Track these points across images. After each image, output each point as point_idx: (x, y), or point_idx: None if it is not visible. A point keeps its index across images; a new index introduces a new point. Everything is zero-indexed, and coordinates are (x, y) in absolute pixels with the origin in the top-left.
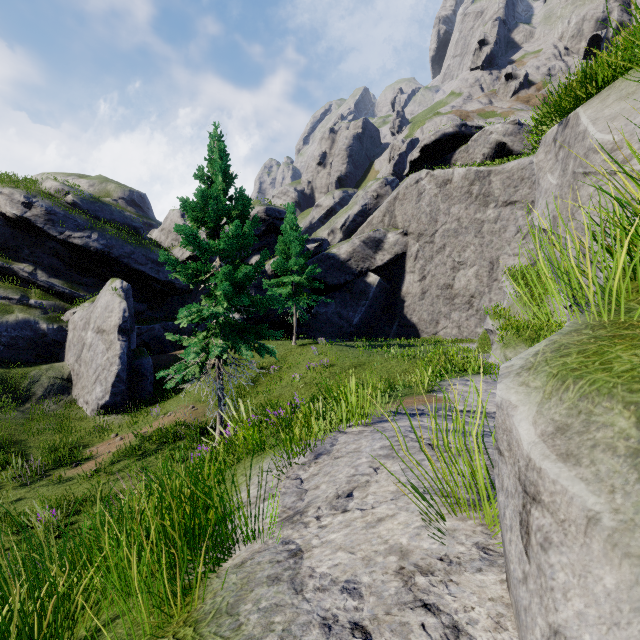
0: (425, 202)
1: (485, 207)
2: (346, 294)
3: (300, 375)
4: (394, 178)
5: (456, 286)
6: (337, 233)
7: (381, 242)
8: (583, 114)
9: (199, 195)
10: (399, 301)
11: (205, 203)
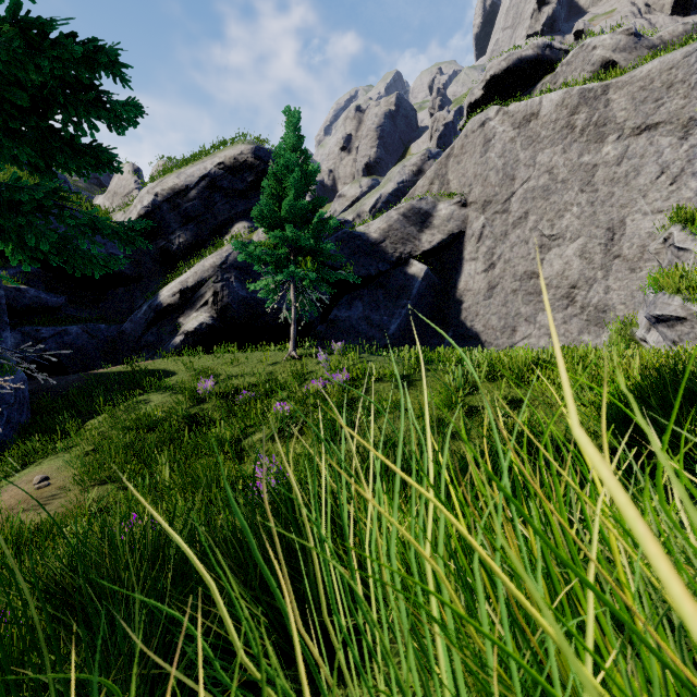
0: (495, 152)
1: (599, 143)
2: (378, 291)
3: (289, 407)
4: (439, 150)
5: (545, 273)
6: (365, 218)
7: (429, 216)
8: None
9: None
10: (454, 302)
11: None
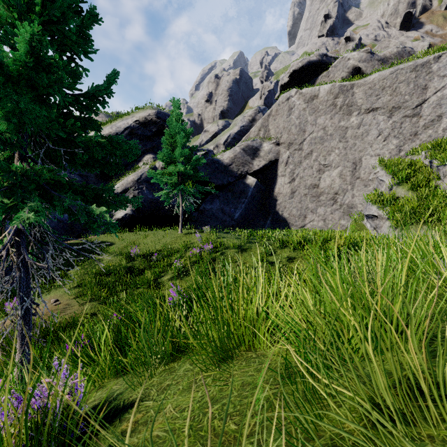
0: (295, 115)
1: (349, 115)
2: (228, 193)
3: (182, 262)
4: (265, 107)
5: (321, 185)
6: (221, 147)
7: (258, 150)
8: None
9: None
10: (272, 200)
11: None
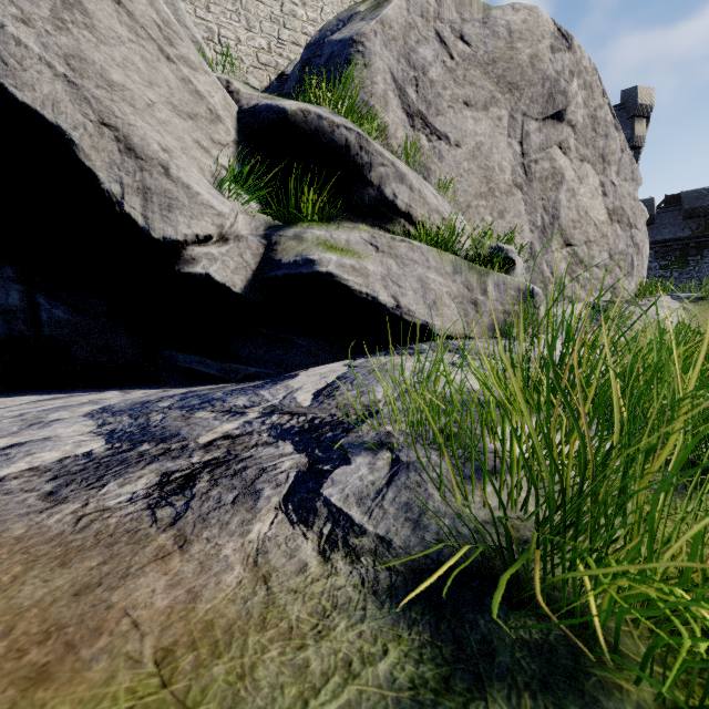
0: None
1: None
2: None
3: None
4: None
5: None
6: None
7: None
8: None
9: None
10: None
11: None
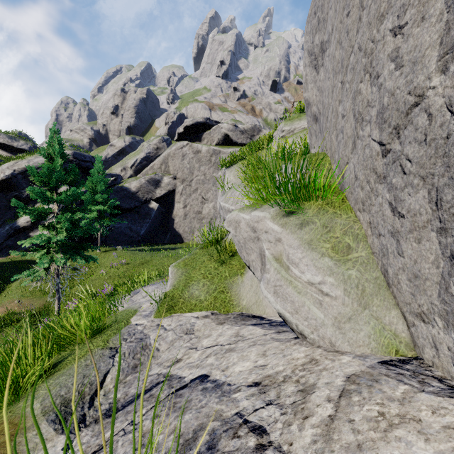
0: (186, 161)
1: (218, 170)
2: (135, 215)
3: (106, 271)
4: (168, 138)
5: (203, 212)
6: (128, 170)
7: (159, 182)
8: (226, 174)
9: (46, 169)
10: (171, 220)
11: (50, 173)
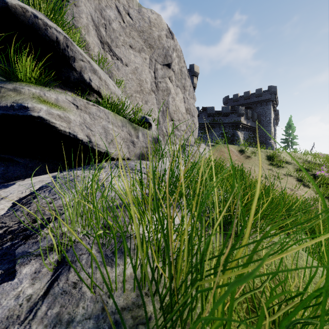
0: None
1: None
2: None
3: None
4: None
5: None
6: None
7: None
8: None
9: None
10: None
11: None
